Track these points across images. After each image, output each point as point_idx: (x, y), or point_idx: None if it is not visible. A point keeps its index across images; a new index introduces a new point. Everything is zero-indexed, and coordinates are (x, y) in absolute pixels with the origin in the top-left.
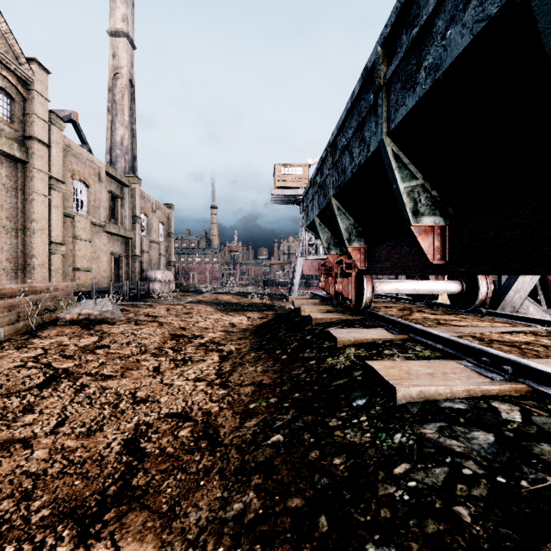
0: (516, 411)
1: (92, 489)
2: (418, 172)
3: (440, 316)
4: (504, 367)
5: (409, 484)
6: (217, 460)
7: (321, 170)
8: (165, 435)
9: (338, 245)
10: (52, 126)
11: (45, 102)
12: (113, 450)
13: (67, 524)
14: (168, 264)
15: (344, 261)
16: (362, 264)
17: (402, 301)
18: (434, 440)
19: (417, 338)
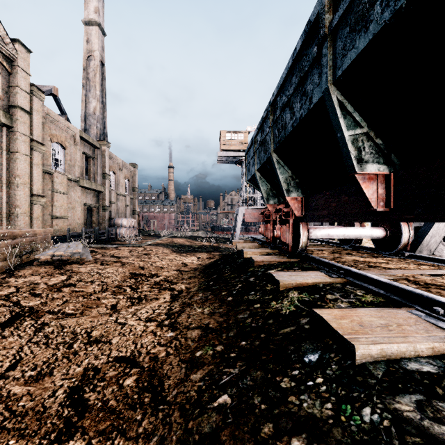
0: None
1: None
2: (363, 120)
3: (368, 258)
4: None
5: None
6: (158, 423)
7: (262, 129)
8: (111, 383)
9: (276, 196)
10: (33, 96)
11: (27, 76)
12: (56, 400)
13: None
14: (132, 213)
15: (283, 209)
16: (299, 212)
17: (330, 245)
18: (416, 423)
19: (356, 282)
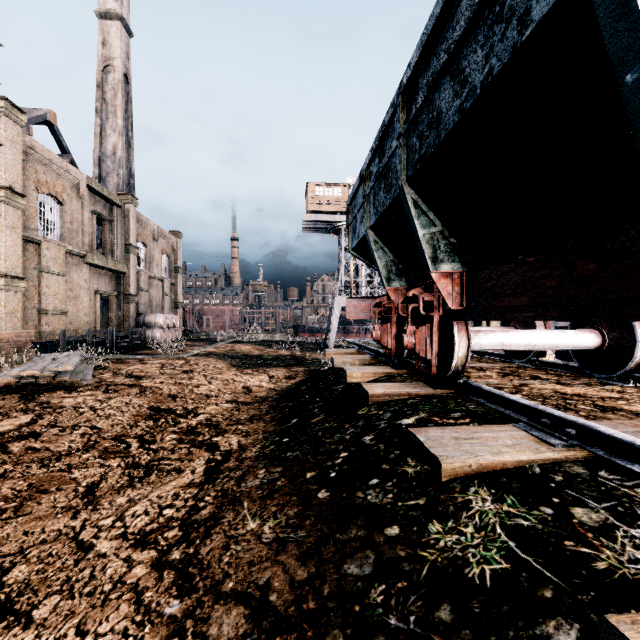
0: None
1: None
2: None
3: (579, 388)
4: None
5: None
6: None
7: (380, 150)
8: None
9: (404, 274)
10: (4, 118)
11: None
12: None
13: None
14: (174, 306)
15: (421, 297)
16: (457, 302)
17: (488, 358)
18: None
19: (623, 464)
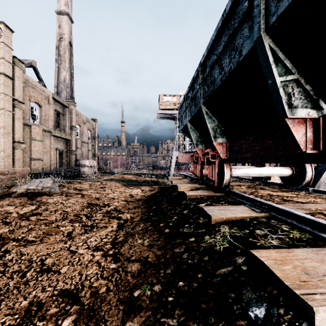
0: None
1: None
2: (293, 67)
3: (279, 193)
4: None
5: None
6: None
7: (192, 88)
8: (49, 323)
9: (204, 142)
10: (15, 66)
11: (10, 50)
12: None
13: None
14: (93, 156)
15: (210, 153)
16: (224, 155)
17: (245, 180)
18: None
19: (279, 217)
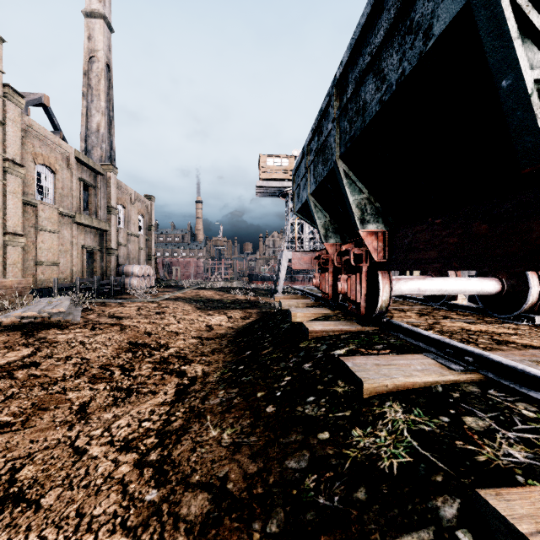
0: None
1: None
2: None
3: (481, 326)
4: None
5: None
6: None
7: (319, 131)
8: None
9: (339, 232)
10: (7, 101)
11: None
12: None
13: None
14: (148, 258)
15: (352, 251)
16: (380, 255)
17: (410, 301)
18: None
19: (507, 384)
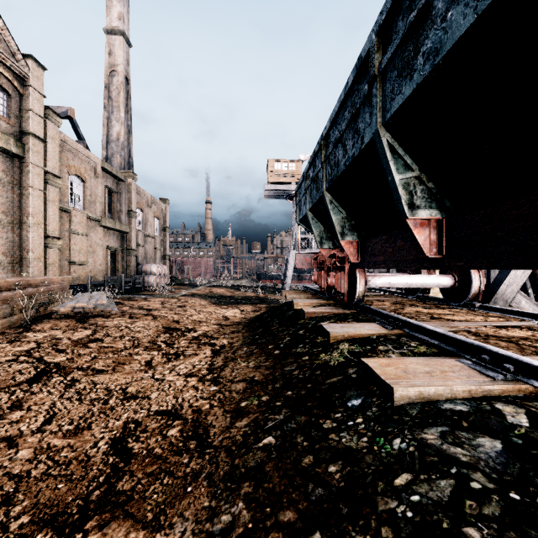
0: (522, 413)
1: (75, 493)
2: (414, 164)
3: (433, 310)
4: (505, 365)
5: (412, 498)
6: (206, 463)
7: (314, 164)
8: (154, 434)
9: (331, 239)
10: (48, 121)
11: (41, 98)
12: (99, 450)
13: (46, 534)
14: (163, 258)
15: (337, 255)
16: (355, 258)
17: (394, 295)
18: (436, 447)
19: (411, 333)
